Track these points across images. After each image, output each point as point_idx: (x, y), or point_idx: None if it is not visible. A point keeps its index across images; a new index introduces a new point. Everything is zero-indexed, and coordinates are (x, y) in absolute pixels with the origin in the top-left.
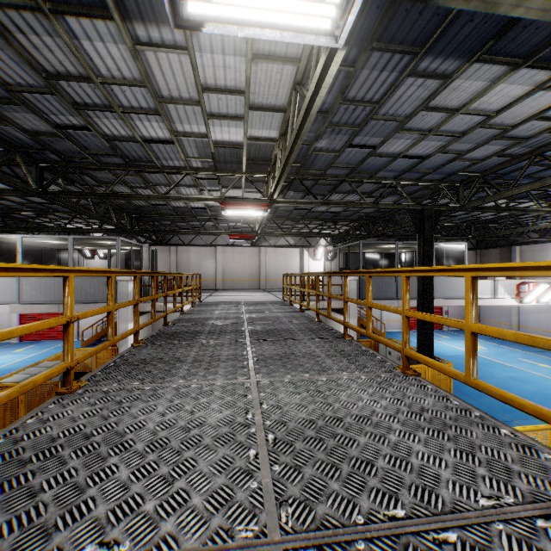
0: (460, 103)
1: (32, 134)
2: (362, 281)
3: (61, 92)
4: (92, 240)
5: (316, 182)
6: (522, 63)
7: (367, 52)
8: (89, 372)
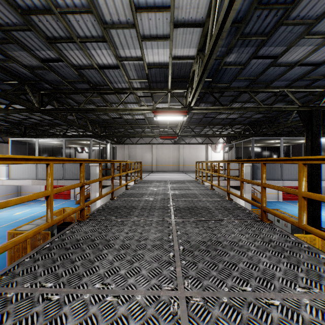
0: None
1: (29, 69)
2: (254, 166)
3: (36, 28)
4: (77, 141)
5: (222, 95)
6: None
7: None
8: (73, 222)
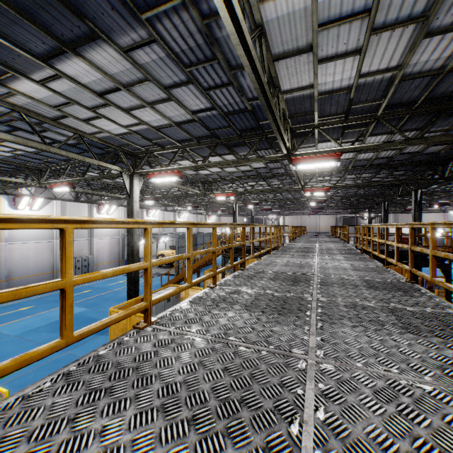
0: None
1: None
2: None
3: None
4: None
5: None
6: None
7: None
8: None
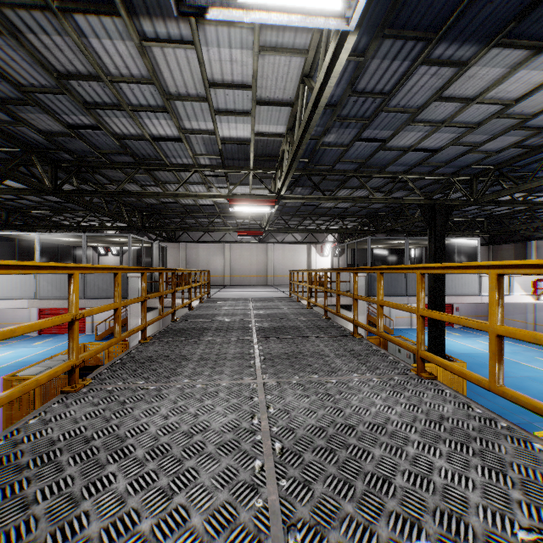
0: (475, 92)
1: (46, 135)
2: (371, 277)
3: (72, 92)
4: (105, 237)
5: (324, 178)
6: None
7: (378, 40)
8: (101, 365)
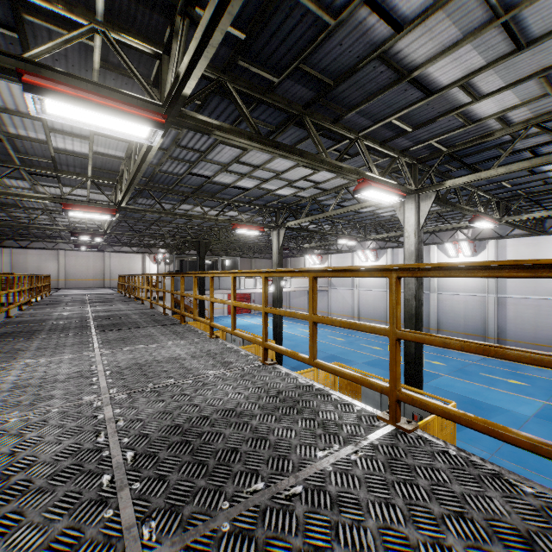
0: (188, 209)
1: None
2: (176, 279)
3: None
4: None
5: (138, 221)
6: (197, 206)
7: (138, 198)
8: None
